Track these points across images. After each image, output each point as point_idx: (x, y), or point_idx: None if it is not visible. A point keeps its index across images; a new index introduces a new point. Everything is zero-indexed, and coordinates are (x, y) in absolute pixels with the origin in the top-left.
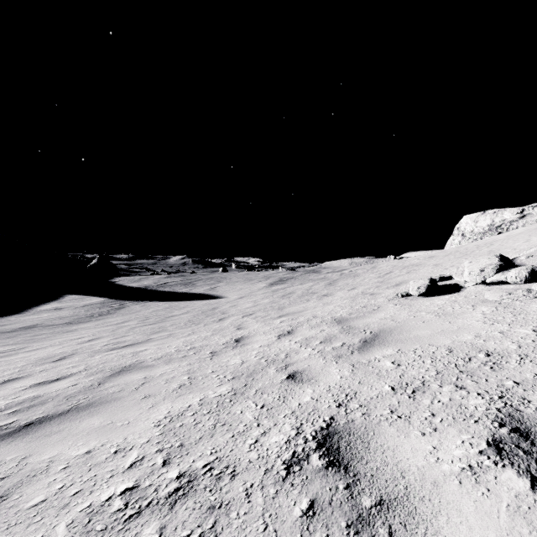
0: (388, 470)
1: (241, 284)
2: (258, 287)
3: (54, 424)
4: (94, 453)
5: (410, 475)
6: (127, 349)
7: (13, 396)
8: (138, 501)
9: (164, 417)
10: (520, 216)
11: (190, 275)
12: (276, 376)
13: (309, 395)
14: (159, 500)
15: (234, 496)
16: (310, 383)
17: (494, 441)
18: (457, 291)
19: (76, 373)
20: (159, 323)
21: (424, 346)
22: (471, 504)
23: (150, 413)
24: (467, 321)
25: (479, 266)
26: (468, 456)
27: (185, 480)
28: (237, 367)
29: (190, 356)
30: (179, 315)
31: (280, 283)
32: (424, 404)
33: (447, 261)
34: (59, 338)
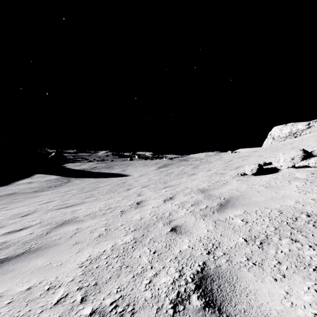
0: (253, 313)
1: (141, 168)
2: (151, 169)
3: (11, 264)
4: (33, 290)
5: None
6: (69, 208)
7: None
8: None
9: (86, 259)
10: (308, 126)
11: (110, 162)
12: (163, 229)
13: (186, 244)
14: None
15: None
16: (187, 234)
17: None
18: (276, 172)
19: (34, 225)
20: (90, 191)
21: (262, 208)
22: None
23: (77, 256)
24: (287, 192)
25: (290, 156)
26: (316, 302)
27: (95, 316)
28: (138, 222)
29: (108, 213)
30: (103, 187)
31: (164, 167)
32: (271, 254)
33: (266, 153)
34: (28, 201)
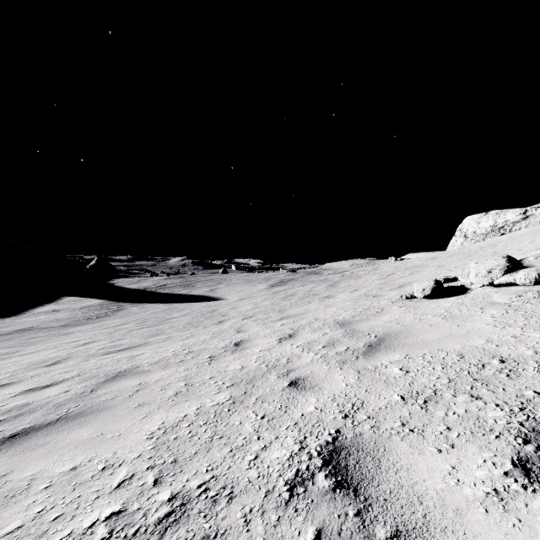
0: (402, 493)
1: (241, 286)
2: (259, 289)
3: (41, 436)
4: (80, 470)
5: (428, 500)
6: (124, 353)
7: (1, 404)
8: (123, 528)
9: (157, 428)
10: (523, 216)
11: (189, 277)
12: (277, 383)
13: (312, 405)
14: (147, 527)
15: (231, 523)
16: (314, 390)
17: (520, 461)
18: (463, 293)
19: (69, 379)
20: (158, 326)
21: (433, 351)
22: (502, 538)
23: (143, 423)
24: (477, 325)
25: (486, 267)
26: (492, 478)
27: (177, 503)
28: (237, 373)
29: (188, 360)
30: (178, 318)
31: (281, 284)
32: (438, 416)
33: (451, 262)
34: (55, 341)
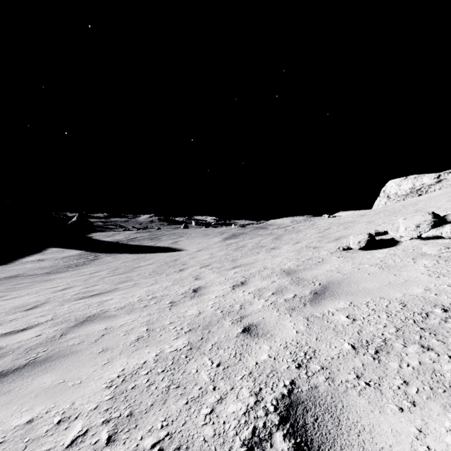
0: None
1: (199, 239)
2: (214, 241)
3: (6, 383)
4: (36, 423)
5: None
6: (95, 298)
7: None
8: None
9: (117, 376)
10: (437, 180)
11: (156, 231)
12: (231, 329)
13: (266, 352)
14: None
15: None
16: (266, 337)
17: None
18: (394, 245)
19: (43, 323)
20: (127, 273)
21: (376, 299)
22: None
23: (104, 370)
24: (412, 274)
25: (414, 222)
26: None
27: None
28: (194, 319)
29: (151, 306)
30: (145, 266)
31: (233, 237)
32: (393, 368)
33: (378, 218)
34: (37, 287)
